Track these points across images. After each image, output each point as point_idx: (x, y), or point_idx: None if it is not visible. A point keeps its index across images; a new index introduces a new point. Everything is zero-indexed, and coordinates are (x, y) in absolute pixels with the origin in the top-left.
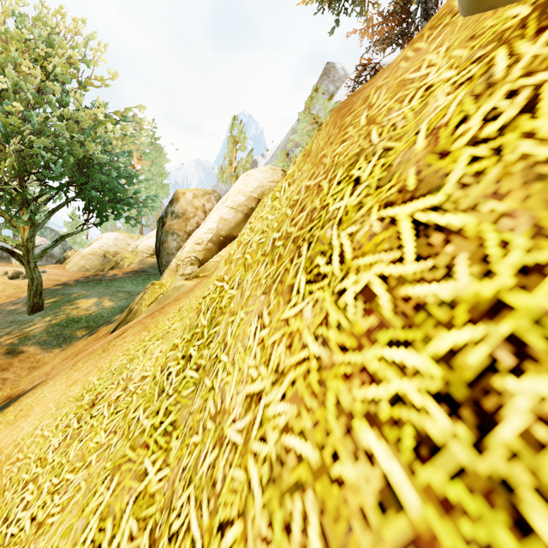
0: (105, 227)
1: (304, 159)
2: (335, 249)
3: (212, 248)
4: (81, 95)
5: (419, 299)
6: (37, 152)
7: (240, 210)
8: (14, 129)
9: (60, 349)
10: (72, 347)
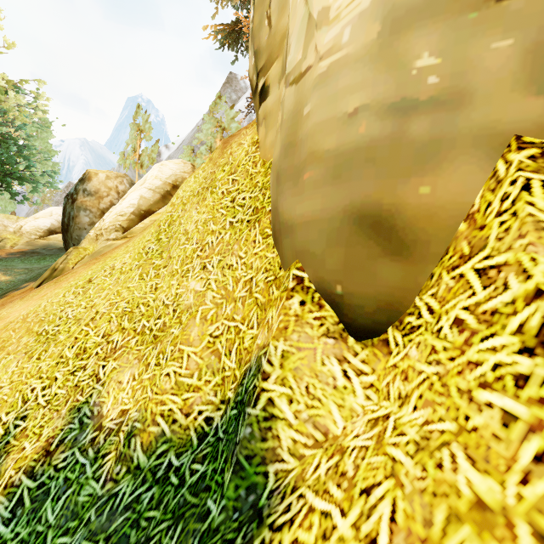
0: None
1: (210, 161)
2: (218, 186)
3: (135, 219)
4: None
5: (230, 191)
6: None
7: (157, 191)
8: None
9: None
10: None
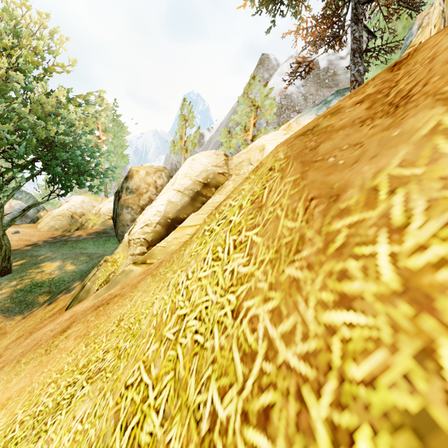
0: (74, 189)
1: (253, 211)
2: None
3: (160, 230)
4: (45, 82)
5: None
6: (1, 135)
7: (186, 193)
8: None
9: (21, 316)
10: (31, 316)
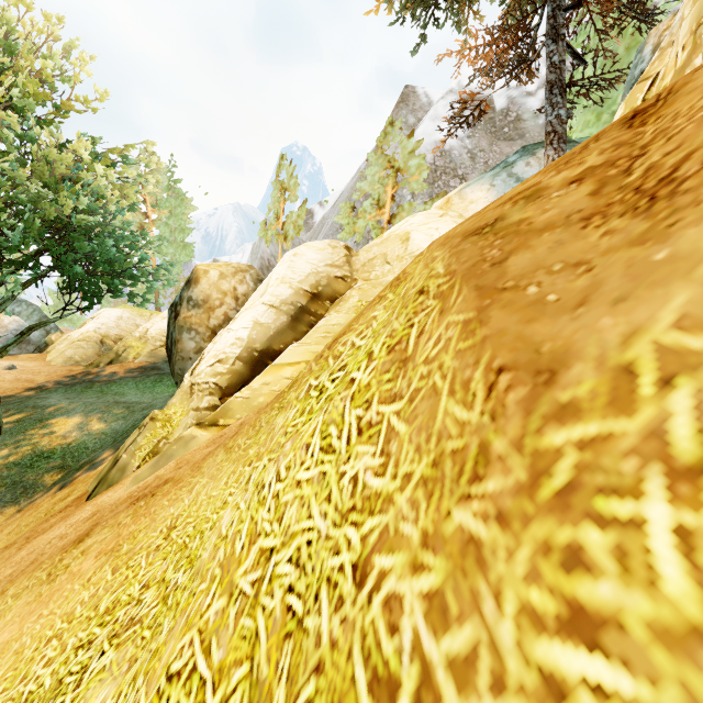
0: (107, 298)
1: (392, 366)
2: None
3: (242, 369)
4: (56, 127)
5: None
6: None
7: (284, 309)
8: None
9: (16, 508)
10: (31, 508)
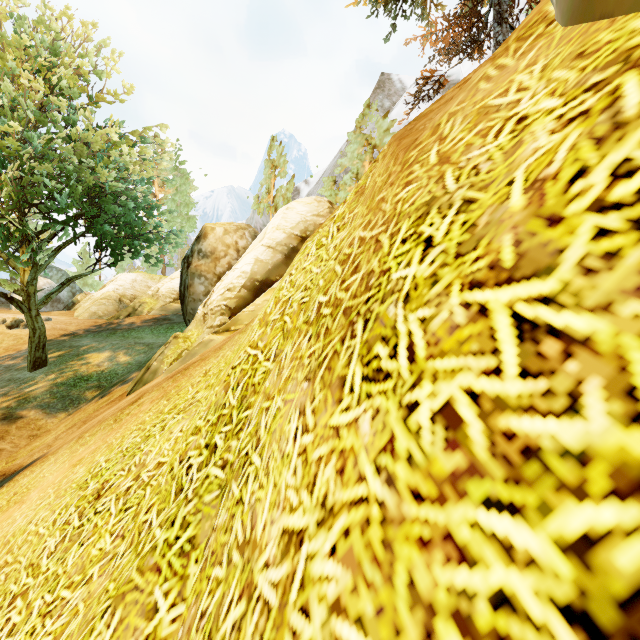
0: (121, 266)
1: (356, 198)
2: (401, 338)
3: (246, 295)
4: (92, 112)
5: (530, 439)
6: (39, 180)
7: (279, 249)
8: (11, 153)
9: (66, 414)
10: (80, 411)
